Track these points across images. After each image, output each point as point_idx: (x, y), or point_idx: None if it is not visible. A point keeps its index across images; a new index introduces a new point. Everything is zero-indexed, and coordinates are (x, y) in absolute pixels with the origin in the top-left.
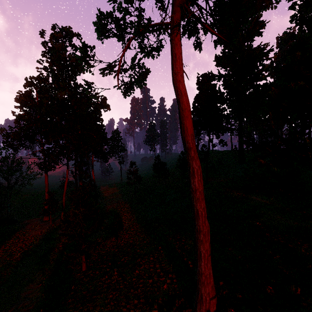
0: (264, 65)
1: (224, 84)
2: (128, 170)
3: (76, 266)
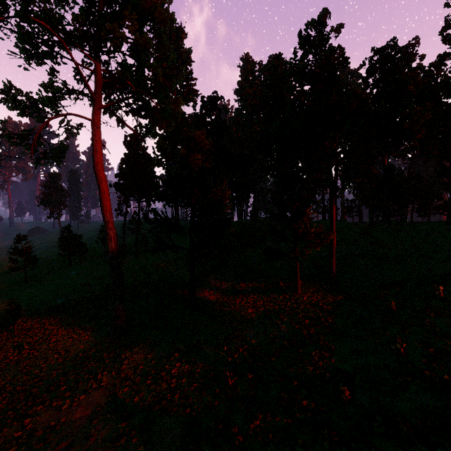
0: None
1: (157, 146)
2: (13, 249)
3: None
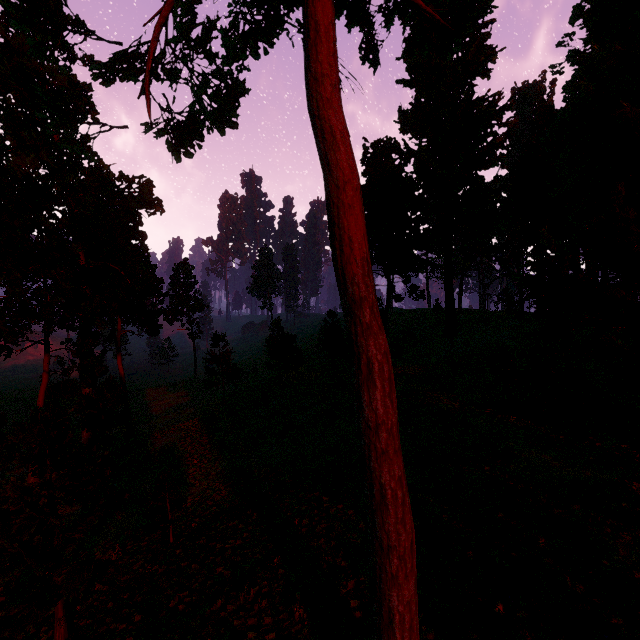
0: (495, 137)
1: (417, 169)
2: (209, 354)
3: (41, 632)
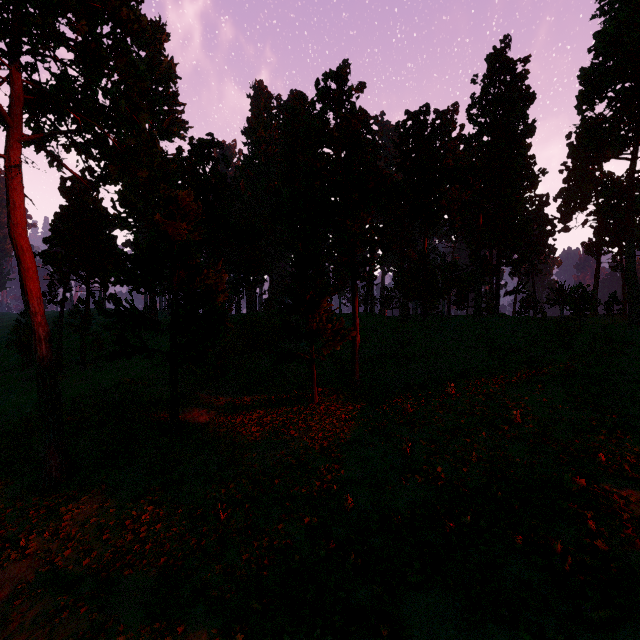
0: None
1: (120, 199)
2: None
3: None
